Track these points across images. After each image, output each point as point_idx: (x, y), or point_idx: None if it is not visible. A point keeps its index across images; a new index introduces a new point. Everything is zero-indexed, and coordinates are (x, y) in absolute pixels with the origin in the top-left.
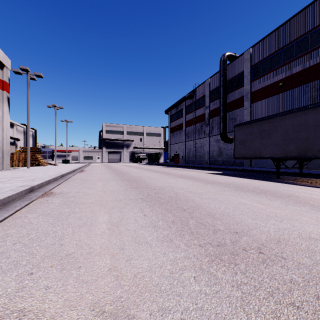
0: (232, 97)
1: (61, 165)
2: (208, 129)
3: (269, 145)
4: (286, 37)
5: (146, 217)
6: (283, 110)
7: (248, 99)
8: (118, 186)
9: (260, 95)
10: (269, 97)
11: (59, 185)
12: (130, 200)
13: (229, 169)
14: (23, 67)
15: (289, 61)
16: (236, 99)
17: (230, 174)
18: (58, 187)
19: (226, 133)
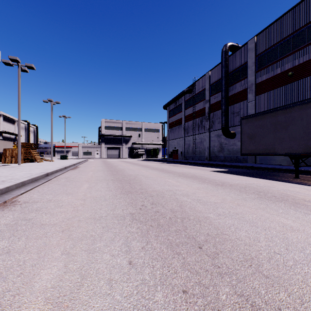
0: (235, 90)
1: (57, 161)
2: (208, 123)
3: (286, 139)
4: (296, 21)
5: (132, 270)
6: (292, 102)
7: (252, 91)
8: (106, 190)
9: (266, 86)
10: (277, 88)
11: (34, 188)
12: (115, 218)
13: (233, 166)
14: (12, 57)
15: (300, 47)
16: (239, 92)
17: (237, 172)
18: (30, 192)
19: (228, 127)
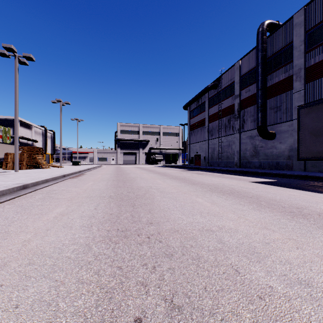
0: (274, 79)
1: (67, 167)
2: (238, 123)
3: None
4: None
5: None
6: None
7: (300, 78)
8: (80, 227)
9: (322, 69)
10: None
11: None
12: None
13: (277, 175)
14: (6, 45)
15: None
16: (280, 81)
17: (295, 185)
18: None
19: (266, 126)
